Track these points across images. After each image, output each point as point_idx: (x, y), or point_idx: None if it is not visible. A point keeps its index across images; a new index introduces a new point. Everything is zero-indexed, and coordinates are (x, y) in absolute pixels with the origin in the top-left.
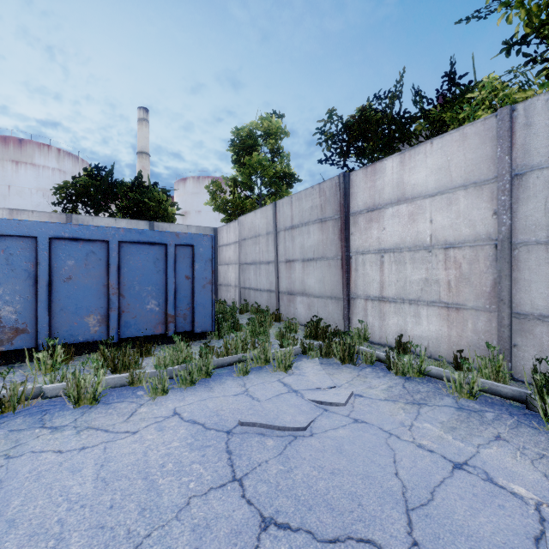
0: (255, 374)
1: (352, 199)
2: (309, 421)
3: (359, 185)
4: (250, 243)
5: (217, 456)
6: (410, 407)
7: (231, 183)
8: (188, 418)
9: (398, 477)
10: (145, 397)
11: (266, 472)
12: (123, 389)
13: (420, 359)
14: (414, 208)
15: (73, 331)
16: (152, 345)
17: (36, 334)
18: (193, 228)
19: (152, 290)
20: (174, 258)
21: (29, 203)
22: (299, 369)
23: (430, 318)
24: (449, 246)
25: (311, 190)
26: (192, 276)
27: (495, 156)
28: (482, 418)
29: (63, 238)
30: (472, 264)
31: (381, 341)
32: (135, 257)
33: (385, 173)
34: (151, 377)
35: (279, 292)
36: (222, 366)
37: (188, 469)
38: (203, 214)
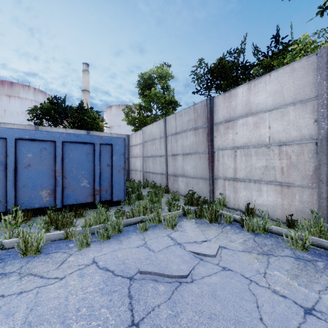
0: (151, 230)
1: (215, 114)
2: (190, 269)
3: (220, 105)
4: (150, 144)
5: (121, 301)
6: (261, 257)
7: (138, 107)
8: (102, 266)
9: (263, 322)
10: (74, 248)
11: (158, 316)
12: (60, 241)
13: (265, 221)
14: (258, 119)
15: (31, 200)
16: (85, 209)
17: (6, 203)
18: (114, 135)
19: (84, 173)
20: (99, 152)
21: (17, 121)
22: (182, 227)
23: (268, 192)
24: (282, 144)
25: (188, 109)
26: (111, 164)
27: (316, 82)
28: (315, 266)
29: (25, 138)
30: (299, 156)
31: (234, 207)
32: (73, 152)
33: (237, 97)
34: (80, 233)
35: (167, 174)
36: (129, 225)
37: (97, 313)
38: (122, 127)
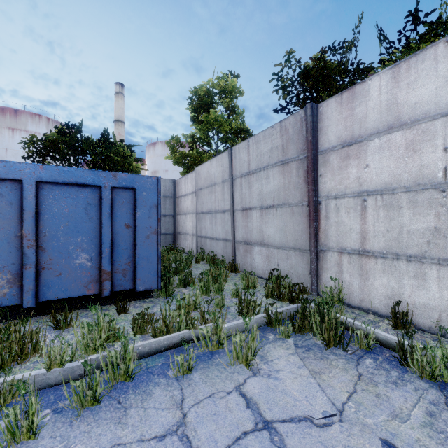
0: (201, 371)
1: (321, 134)
2: None
3: (331, 117)
4: (206, 192)
5: None
6: None
7: (190, 139)
8: None
9: None
10: None
11: None
12: None
13: None
14: (416, 135)
15: None
16: (84, 307)
17: None
18: None
19: (82, 241)
20: (110, 203)
21: None
22: (268, 362)
23: (443, 282)
24: None
25: (271, 129)
26: (134, 225)
27: None
28: None
29: None
30: None
31: (362, 305)
32: (59, 201)
33: (369, 96)
34: (37, 382)
35: (235, 241)
36: (157, 352)
37: None
38: (170, 172)
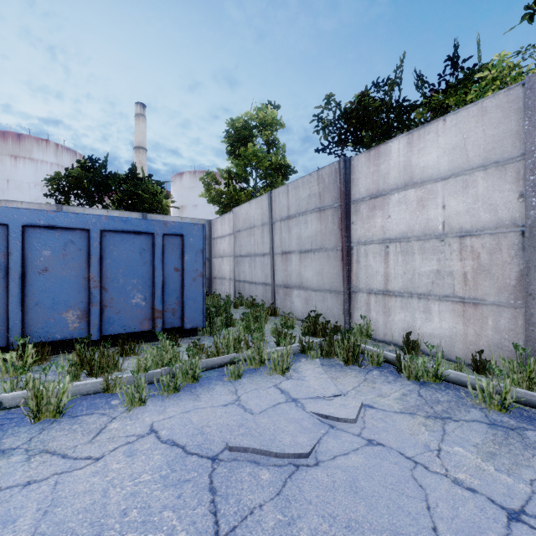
0: (248, 378)
1: (353, 185)
2: (313, 444)
3: (361, 170)
4: (245, 234)
5: (197, 498)
6: (433, 423)
7: (226, 175)
8: (166, 437)
9: (438, 535)
10: (119, 408)
11: (260, 525)
12: (96, 396)
13: (437, 362)
14: (424, 193)
15: (49, 328)
16: (138, 342)
17: (7, 332)
18: (187, 220)
19: (137, 283)
20: (162, 249)
21: (28, 197)
22: (298, 372)
23: (442, 314)
24: (466, 234)
25: (309, 177)
26: (182, 268)
27: (521, 131)
28: (524, 439)
29: (38, 225)
30: (493, 254)
31: (385, 339)
32: (118, 247)
33: (390, 156)
34: (130, 381)
35: (274, 285)
36: (212, 368)
37: (157, 520)
38: (199, 208)
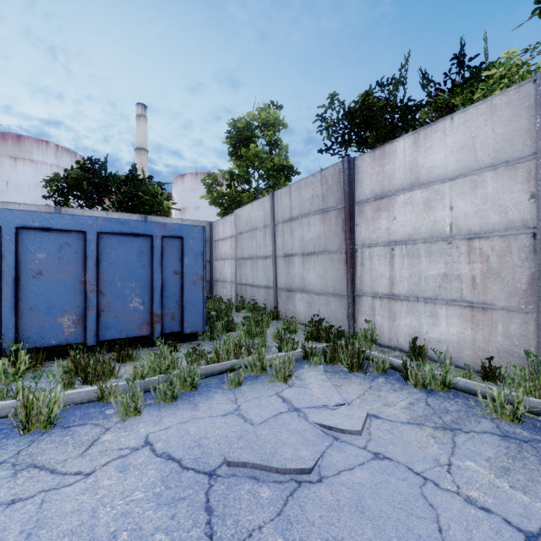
0: (249, 385)
1: (357, 186)
2: (316, 458)
3: (366, 171)
4: (247, 237)
5: (192, 518)
6: (442, 435)
7: (227, 176)
8: (161, 450)
9: None
10: (114, 418)
11: None
12: (90, 405)
13: (445, 369)
14: (431, 194)
15: (44, 333)
16: (136, 347)
17: (0, 337)
18: (188, 222)
19: (136, 286)
20: (161, 251)
21: (27, 199)
22: (301, 379)
23: (450, 319)
24: (474, 236)
25: (312, 178)
26: (181, 271)
27: (533, 129)
28: (538, 452)
29: (33, 227)
30: (502, 257)
31: (391, 344)
32: (116, 250)
33: (396, 156)
34: (125, 390)
35: (277, 288)
36: (211, 375)
37: None
38: (201, 210)
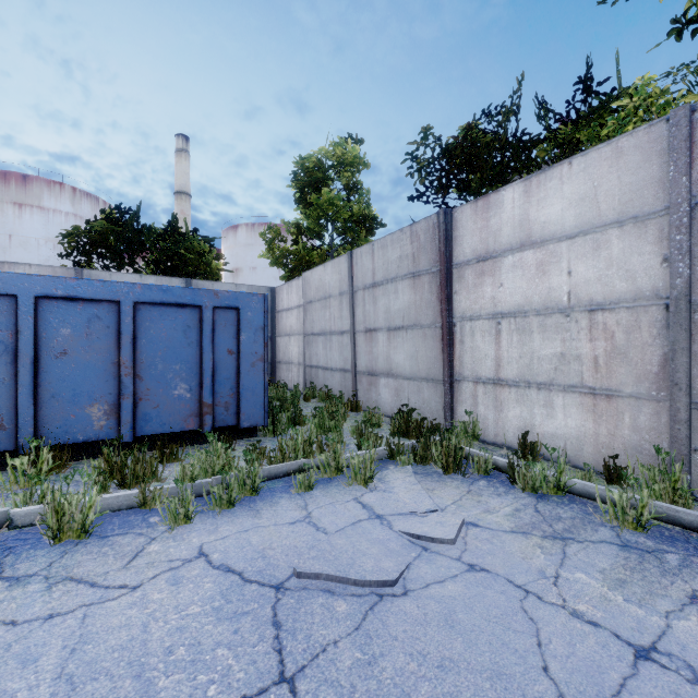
0: (321, 489)
1: (456, 245)
2: (401, 569)
3: (466, 226)
4: (318, 306)
5: (257, 633)
6: (551, 545)
7: (293, 229)
8: (219, 562)
9: (549, 676)
10: (160, 526)
11: (334, 664)
12: (130, 512)
13: (559, 469)
14: (545, 256)
15: (69, 427)
16: (181, 445)
17: (16, 432)
18: (243, 288)
19: (181, 369)
20: (212, 326)
21: (36, 258)
22: (385, 482)
23: (567, 409)
24: (597, 308)
25: (400, 233)
26: (237, 350)
27: (665, 178)
28: (662, 563)
29: (55, 296)
30: (630, 333)
31: (497, 440)
32: (157, 324)
33: (503, 208)
34: (172, 494)
35: (356, 371)
36: (276, 477)
37: (209, 658)
38: (259, 271)
